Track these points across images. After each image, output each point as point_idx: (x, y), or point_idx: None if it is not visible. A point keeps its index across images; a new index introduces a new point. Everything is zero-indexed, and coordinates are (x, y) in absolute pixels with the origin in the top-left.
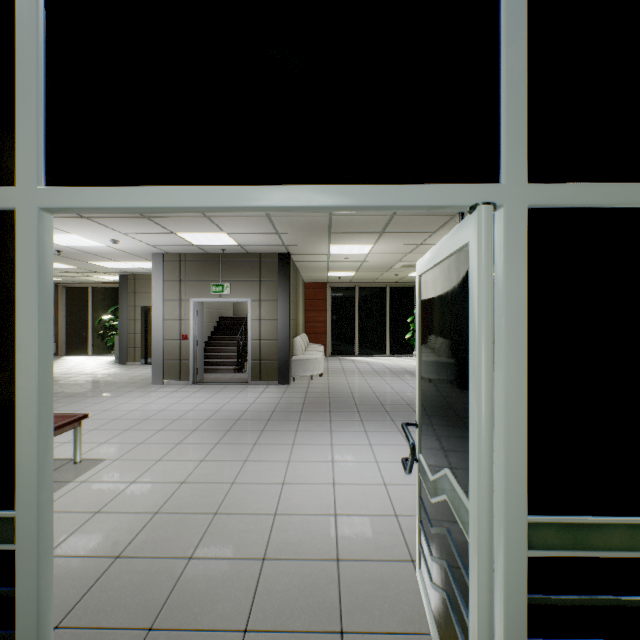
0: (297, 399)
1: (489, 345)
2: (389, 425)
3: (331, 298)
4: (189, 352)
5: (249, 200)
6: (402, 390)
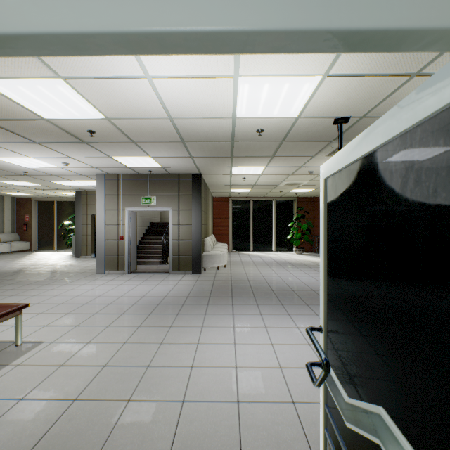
0: (206, 286)
1: None
2: (279, 309)
3: (232, 209)
4: (124, 249)
5: (103, 20)
6: (287, 278)
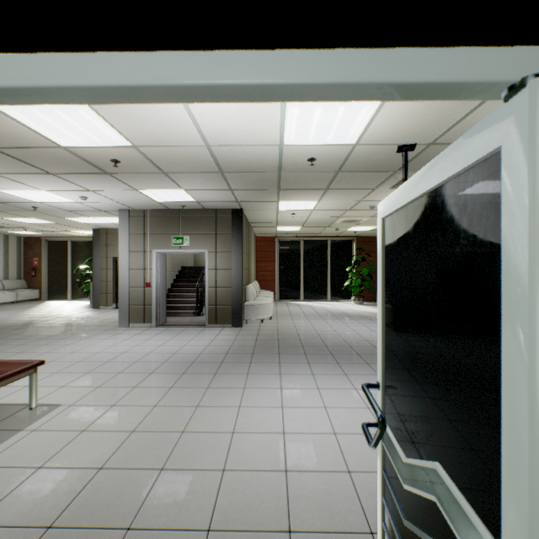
0: (249, 341)
1: None
2: (334, 368)
3: (279, 250)
4: (152, 298)
5: (157, 74)
6: (344, 333)
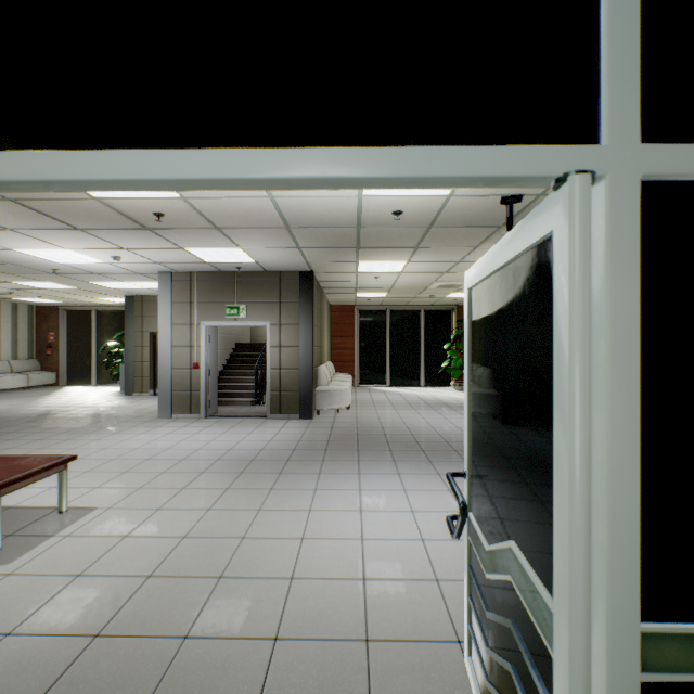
0: (321, 436)
1: (587, 378)
2: (426, 466)
3: (360, 322)
4: (200, 382)
5: (239, 169)
6: (439, 425)
